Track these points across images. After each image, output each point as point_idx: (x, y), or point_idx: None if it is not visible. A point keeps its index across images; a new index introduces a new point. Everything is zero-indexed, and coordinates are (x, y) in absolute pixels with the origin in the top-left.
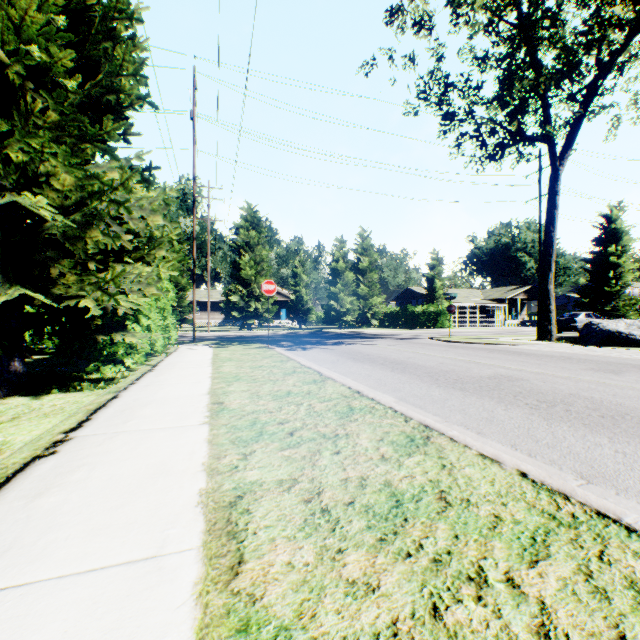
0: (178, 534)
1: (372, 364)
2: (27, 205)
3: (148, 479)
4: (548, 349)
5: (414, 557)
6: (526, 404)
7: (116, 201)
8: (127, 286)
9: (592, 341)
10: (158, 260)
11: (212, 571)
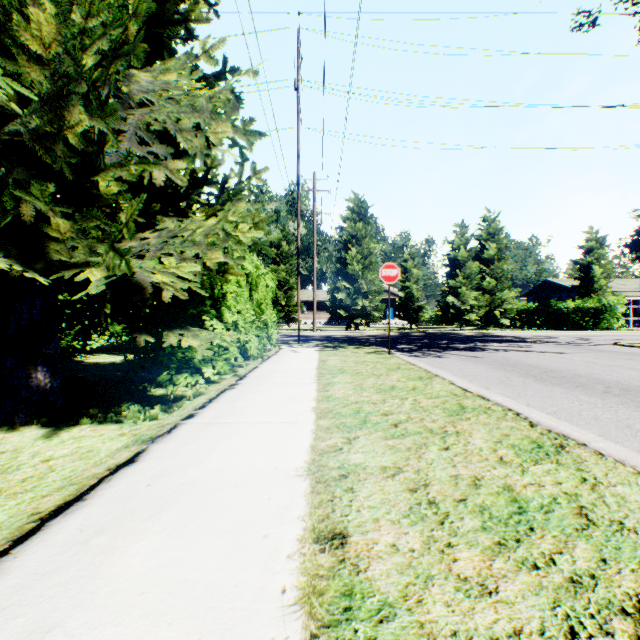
0: None
1: (588, 392)
2: None
3: None
4: None
5: None
6: None
7: (124, 53)
8: (175, 249)
9: None
10: (227, 206)
11: None
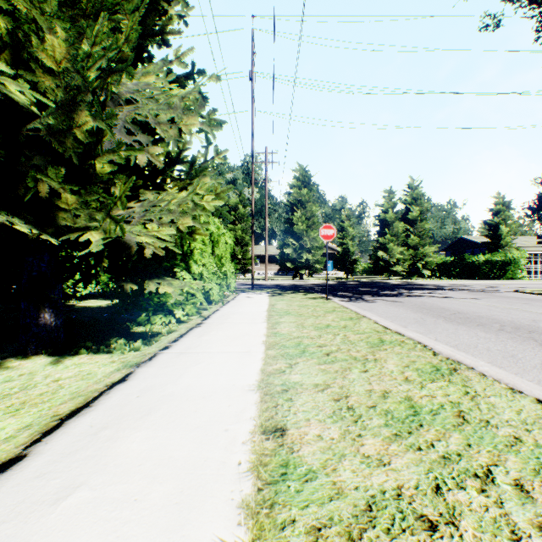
0: None
1: (485, 329)
2: (5, 90)
3: None
4: None
5: None
6: None
7: (118, 69)
8: (154, 216)
9: None
10: (196, 181)
11: None
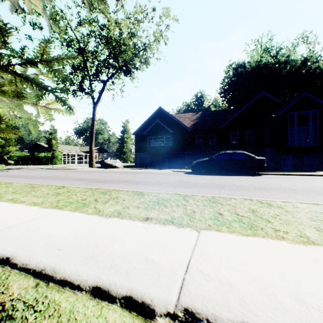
0: None
1: (1, 177)
2: None
3: None
4: (86, 169)
5: None
6: (52, 179)
7: None
8: None
9: (104, 167)
10: None
11: None
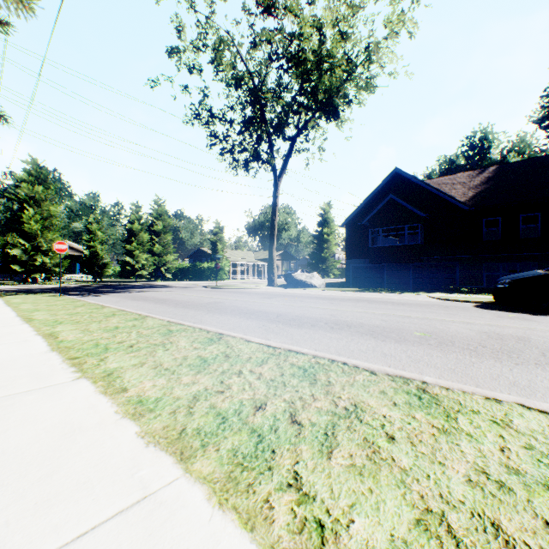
0: (32, 338)
1: (145, 301)
2: None
3: (6, 335)
4: (263, 290)
5: (115, 332)
6: (208, 310)
7: None
8: None
9: (291, 285)
10: None
11: (49, 339)
